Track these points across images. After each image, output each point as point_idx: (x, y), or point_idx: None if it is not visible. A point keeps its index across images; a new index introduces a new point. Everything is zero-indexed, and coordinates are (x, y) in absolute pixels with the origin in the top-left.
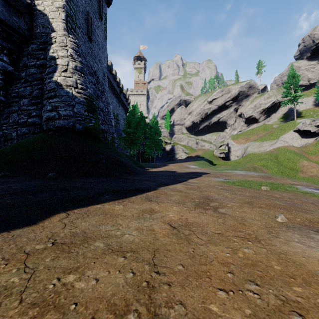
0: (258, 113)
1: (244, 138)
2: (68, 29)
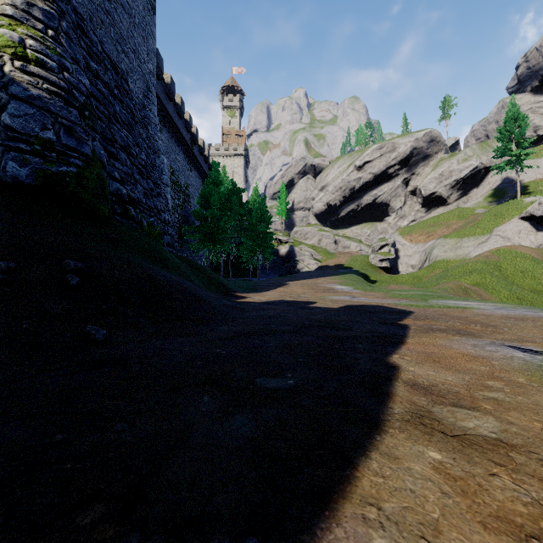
0: (447, 187)
1: (424, 233)
2: None
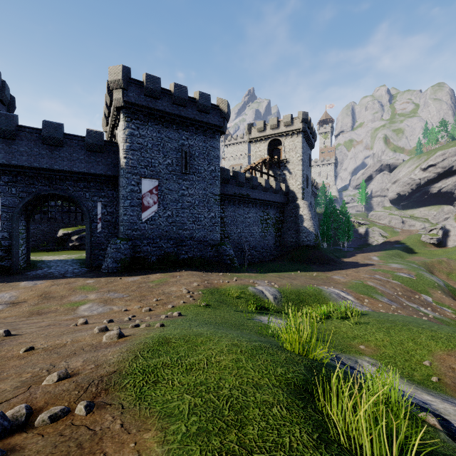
0: None
1: None
2: (303, 196)
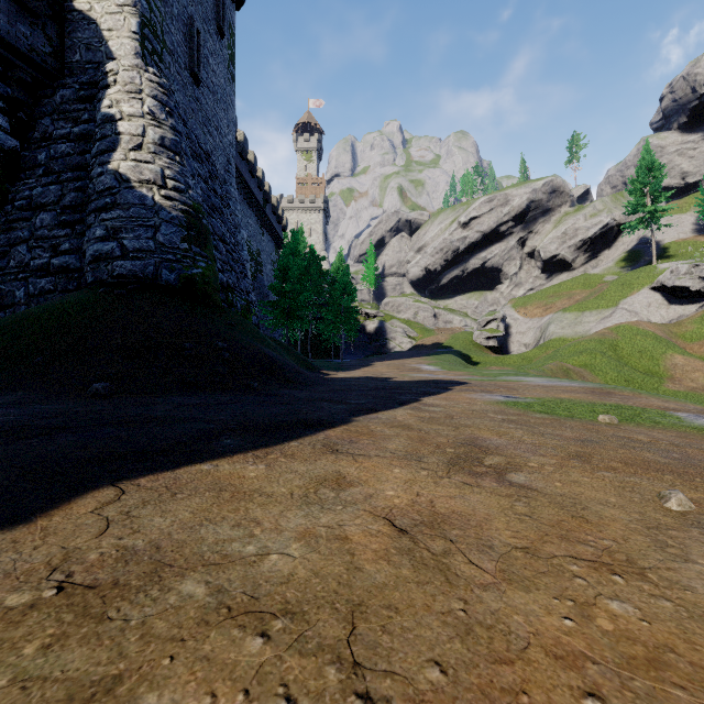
0: (571, 249)
1: (541, 305)
2: (145, 54)
